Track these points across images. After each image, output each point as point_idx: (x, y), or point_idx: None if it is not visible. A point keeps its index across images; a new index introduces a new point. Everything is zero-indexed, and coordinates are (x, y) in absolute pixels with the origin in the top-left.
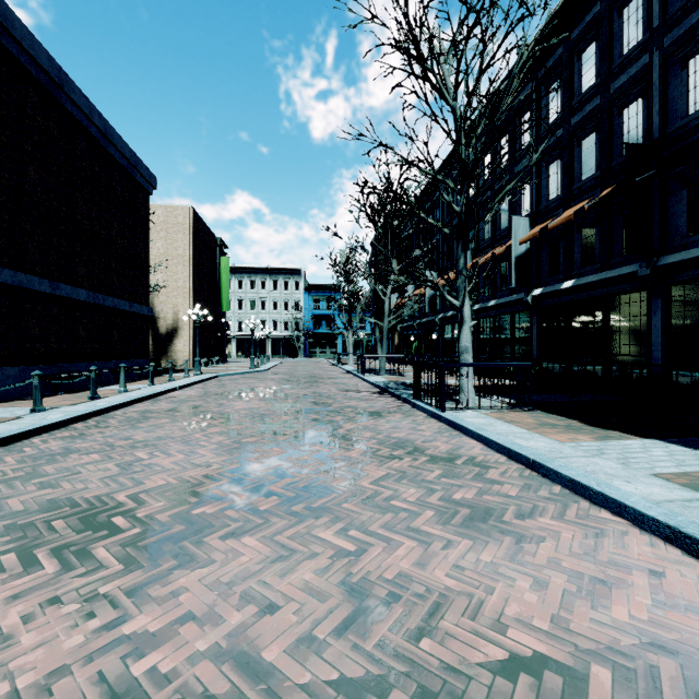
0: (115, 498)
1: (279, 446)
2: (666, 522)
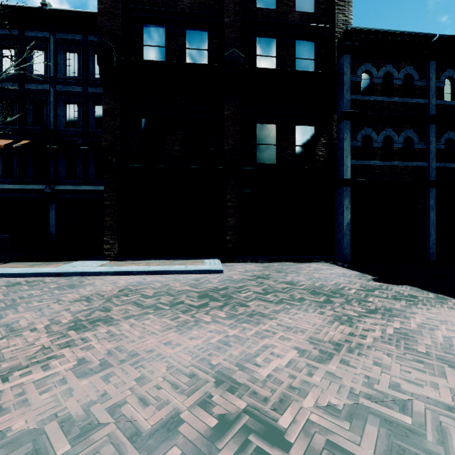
0: None
1: None
2: (114, 271)
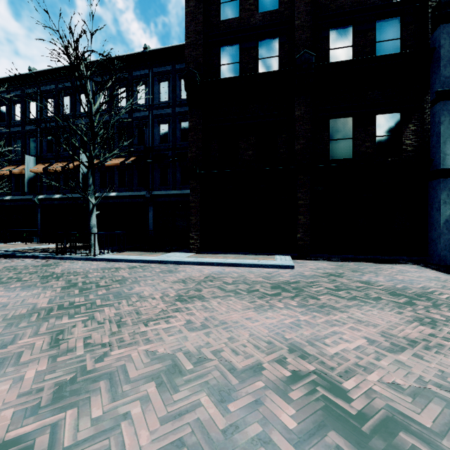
0: (45, 306)
1: (49, 282)
2: (199, 261)
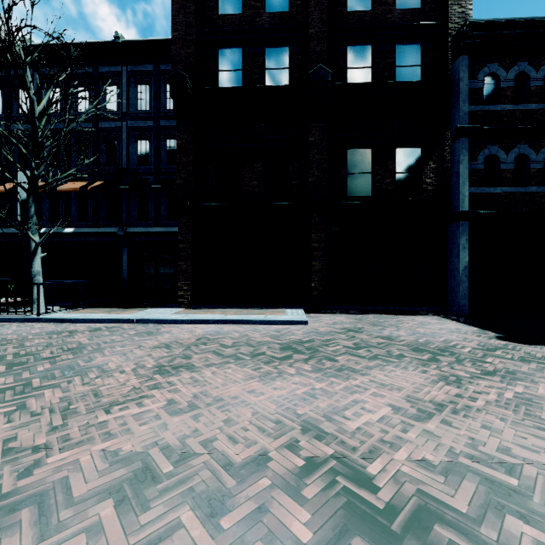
0: None
1: None
2: (189, 319)
